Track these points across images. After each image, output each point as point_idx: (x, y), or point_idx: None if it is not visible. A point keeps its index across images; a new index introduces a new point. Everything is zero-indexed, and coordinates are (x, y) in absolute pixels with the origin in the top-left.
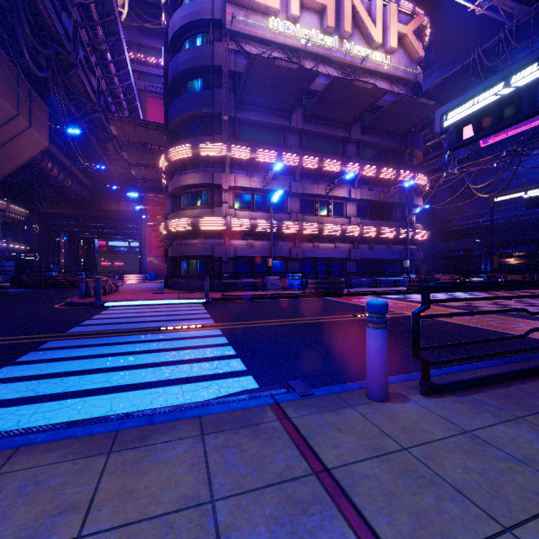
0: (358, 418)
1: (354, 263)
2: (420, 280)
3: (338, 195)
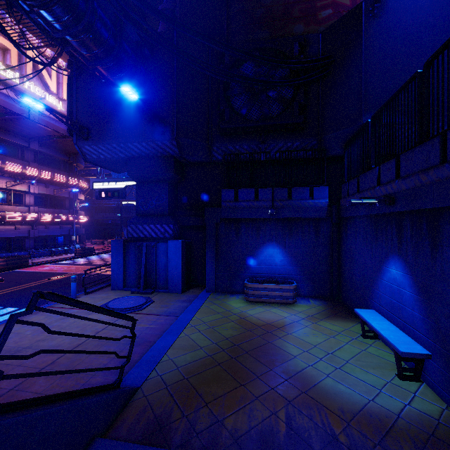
0: None
1: (32, 239)
2: (83, 250)
3: (18, 189)
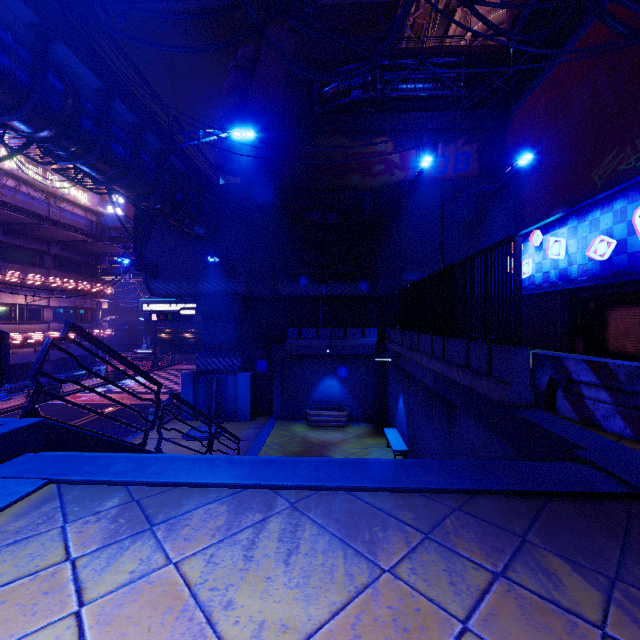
0: (152, 433)
1: (51, 362)
2: (115, 373)
3: (38, 304)
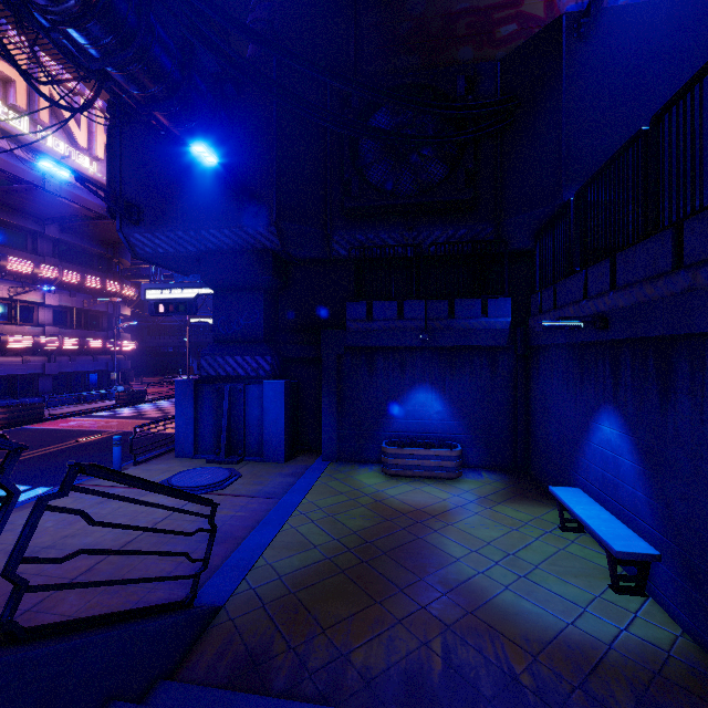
0: None
1: (49, 378)
2: (129, 394)
3: (27, 300)
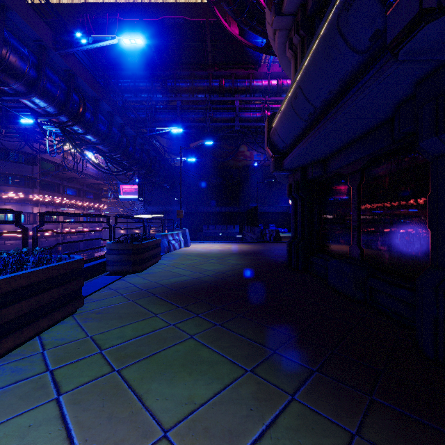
0: None
1: (83, 243)
2: None
3: None
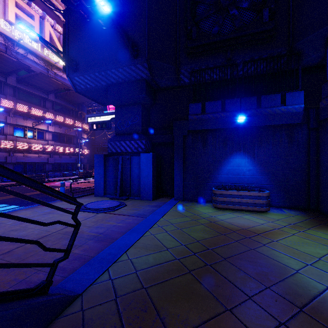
0: (59, 203)
1: (50, 165)
2: (84, 173)
3: (40, 128)
